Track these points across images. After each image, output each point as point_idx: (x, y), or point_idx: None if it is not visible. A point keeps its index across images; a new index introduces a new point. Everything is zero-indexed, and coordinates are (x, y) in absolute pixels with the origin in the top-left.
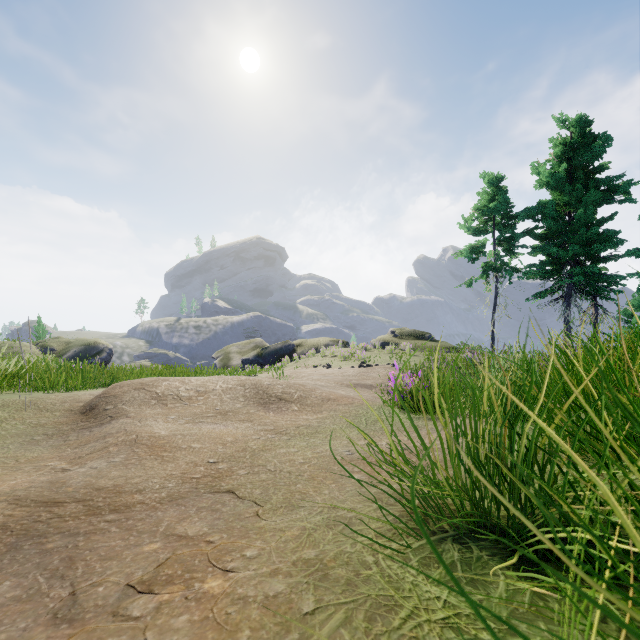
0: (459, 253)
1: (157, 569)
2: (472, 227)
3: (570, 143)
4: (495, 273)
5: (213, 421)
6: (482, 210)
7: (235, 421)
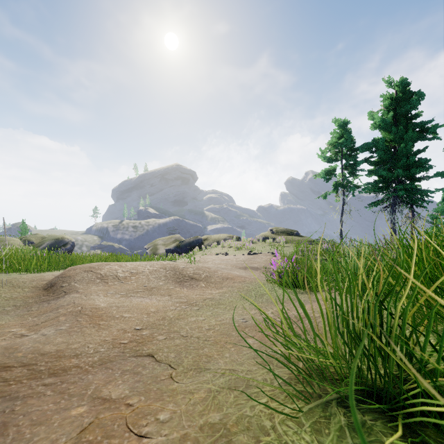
0: (317, 175)
1: (80, 435)
2: (327, 156)
3: (395, 98)
4: (343, 189)
5: (141, 295)
6: (333, 145)
7: (158, 295)
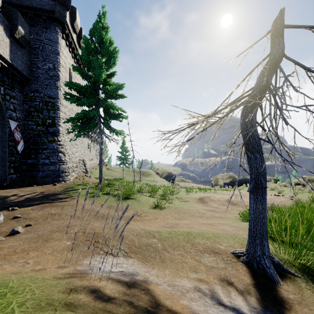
0: None
1: (223, 214)
2: None
3: None
4: None
5: (222, 206)
6: None
7: (226, 206)
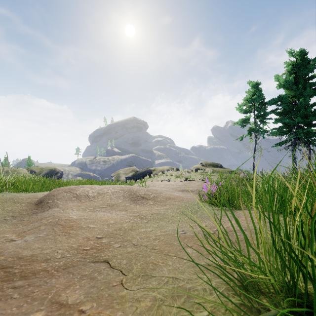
0: (236, 123)
1: None
2: (243, 109)
3: (296, 64)
4: (255, 133)
5: (104, 210)
6: (248, 100)
7: (117, 210)
